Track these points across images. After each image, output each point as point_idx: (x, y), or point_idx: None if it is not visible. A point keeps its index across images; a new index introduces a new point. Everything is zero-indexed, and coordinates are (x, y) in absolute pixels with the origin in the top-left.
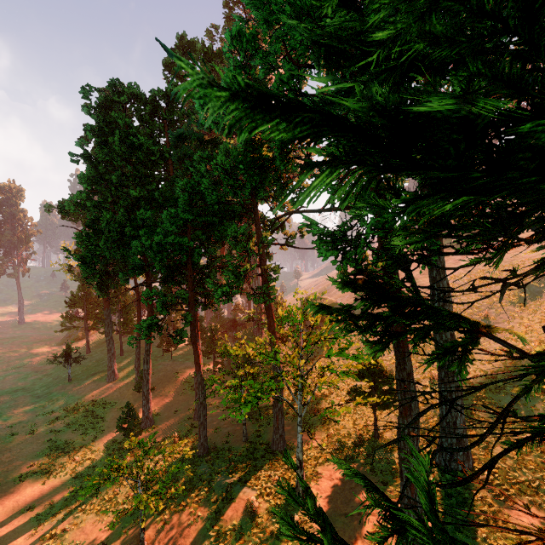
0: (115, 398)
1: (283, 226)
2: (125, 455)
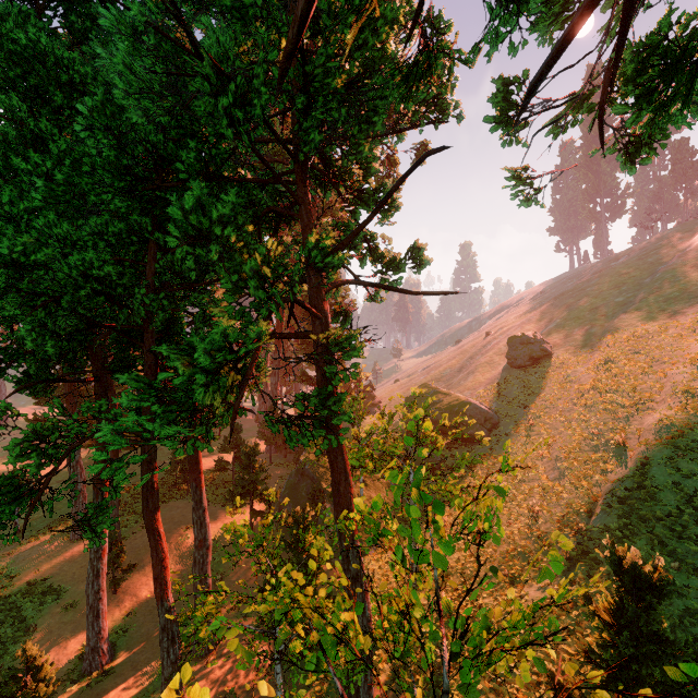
0: (69, 578)
1: (375, 250)
2: None
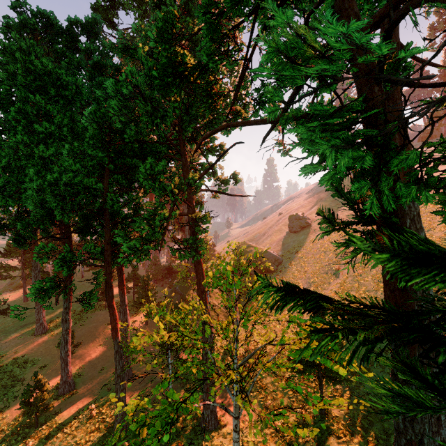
0: (39, 354)
1: (216, 173)
2: (29, 436)
